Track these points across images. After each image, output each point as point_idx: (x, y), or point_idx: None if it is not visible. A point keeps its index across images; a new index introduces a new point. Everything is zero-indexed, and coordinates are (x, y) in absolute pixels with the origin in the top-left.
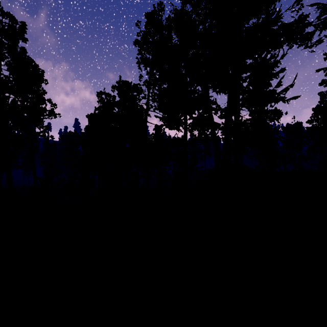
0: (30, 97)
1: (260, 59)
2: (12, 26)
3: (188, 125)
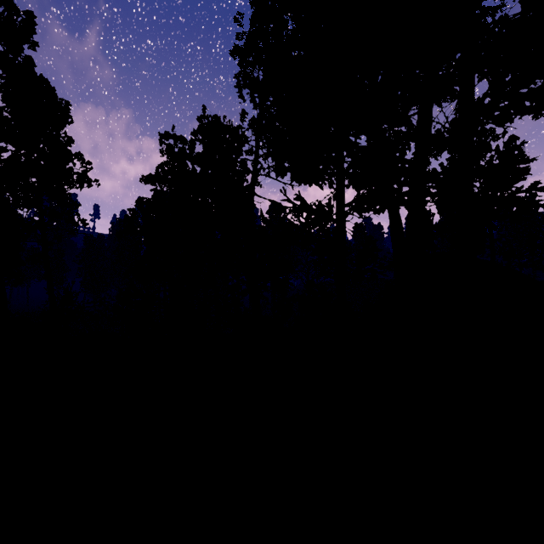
0: (41, 147)
1: (522, 6)
2: (8, 19)
3: (346, 169)
